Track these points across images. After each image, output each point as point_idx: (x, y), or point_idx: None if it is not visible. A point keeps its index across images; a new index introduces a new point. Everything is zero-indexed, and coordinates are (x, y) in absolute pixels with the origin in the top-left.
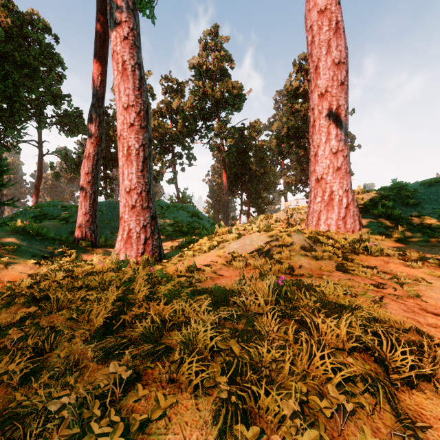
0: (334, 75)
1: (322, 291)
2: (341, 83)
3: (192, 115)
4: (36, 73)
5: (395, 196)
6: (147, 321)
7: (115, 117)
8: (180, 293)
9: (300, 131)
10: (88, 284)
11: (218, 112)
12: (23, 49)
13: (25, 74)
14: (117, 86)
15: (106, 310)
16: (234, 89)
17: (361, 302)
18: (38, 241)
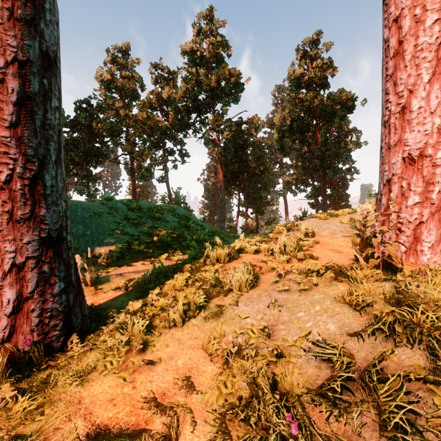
0: None
1: None
2: None
3: (185, 106)
4: None
5: None
6: None
7: (99, 108)
8: None
9: (305, 124)
10: None
11: (213, 103)
12: None
13: None
14: None
15: None
16: (232, 76)
17: None
18: None
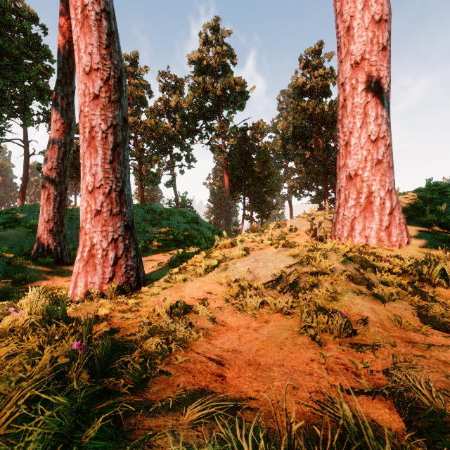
0: (373, 36)
1: None
2: (382, 48)
3: (192, 113)
4: (19, 65)
5: (439, 199)
6: None
7: None
8: None
9: (307, 131)
10: None
11: (219, 110)
12: (5, 38)
13: (6, 65)
14: (76, 42)
15: None
16: (237, 85)
17: None
18: None
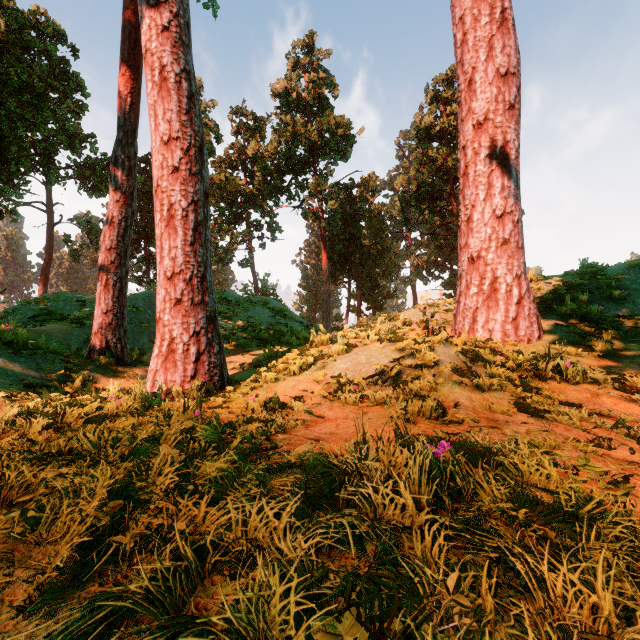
0: (499, 93)
1: (515, 464)
2: (509, 106)
3: (277, 165)
4: (43, 101)
5: (589, 285)
6: (166, 547)
7: None
8: (242, 471)
9: (436, 190)
10: (73, 448)
11: (314, 161)
12: (23, 65)
13: (25, 102)
14: (153, 106)
15: (83, 520)
16: (339, 126)
17: (593, 488)
18: (25, 357)
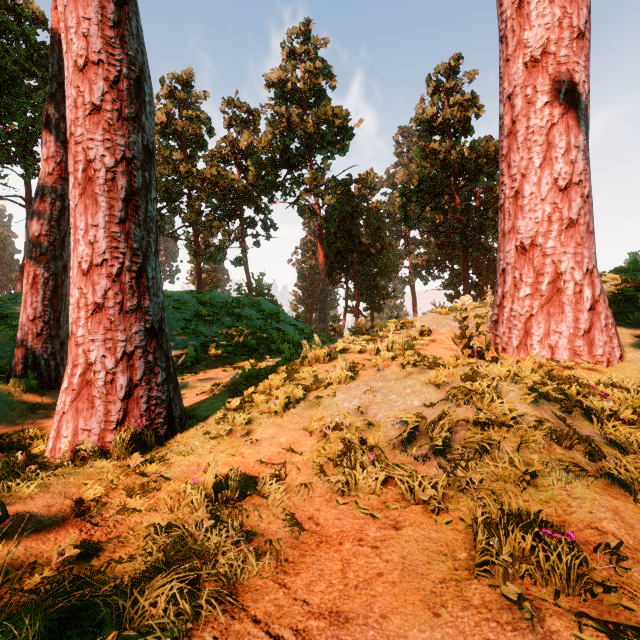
0: (564, 15)
1: None
2: (578, 34)
3: (271, 159)
4: (17, 86)
5: None
6: None
7: None
8: None
9: (439, 184)
10: None
11: (311, 155)
12: None
13: None
14: (62, 15)
15: None
16: (336, 117)
17: None
18: None
